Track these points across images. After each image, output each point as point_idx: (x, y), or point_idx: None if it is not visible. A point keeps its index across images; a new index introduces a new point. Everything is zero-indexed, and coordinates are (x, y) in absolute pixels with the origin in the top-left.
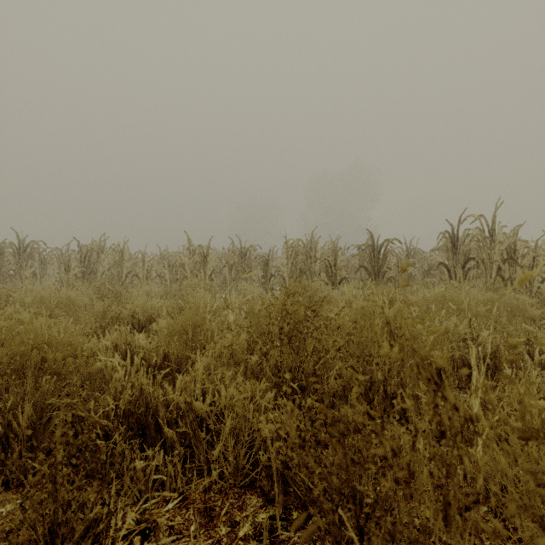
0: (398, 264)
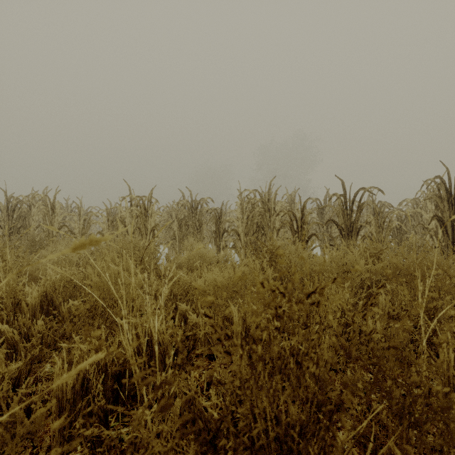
0: (377, 217)
